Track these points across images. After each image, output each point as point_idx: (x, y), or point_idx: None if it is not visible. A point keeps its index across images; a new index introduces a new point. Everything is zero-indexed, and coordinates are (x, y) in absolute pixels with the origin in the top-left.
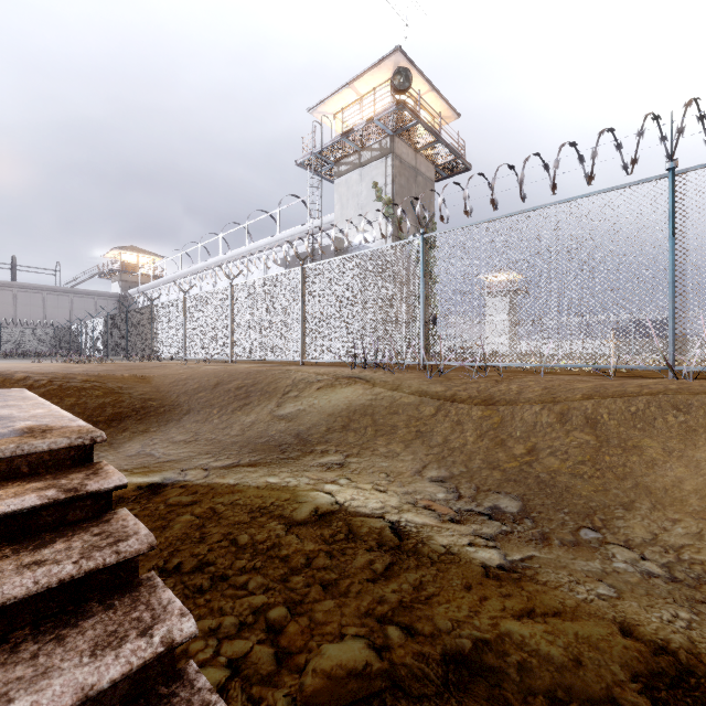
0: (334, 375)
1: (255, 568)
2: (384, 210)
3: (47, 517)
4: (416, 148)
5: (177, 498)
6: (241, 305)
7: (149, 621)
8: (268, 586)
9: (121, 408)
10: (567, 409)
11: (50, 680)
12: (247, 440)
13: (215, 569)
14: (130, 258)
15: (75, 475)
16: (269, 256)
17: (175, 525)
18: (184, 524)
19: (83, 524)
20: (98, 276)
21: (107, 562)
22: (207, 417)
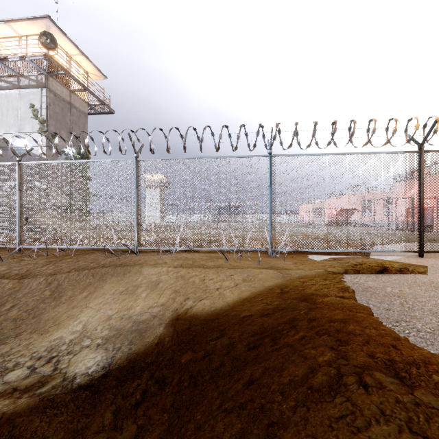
0: None
1: None
2: (40, 126)
3: None
4: (70, 89)
5: None
6: None
7: None
8: None
9: None
10: (54, 279)
11: None
12: None
13: None
14: None
15: None
16: None
17: None
18: None
19: None
20: None
21: None
22: None
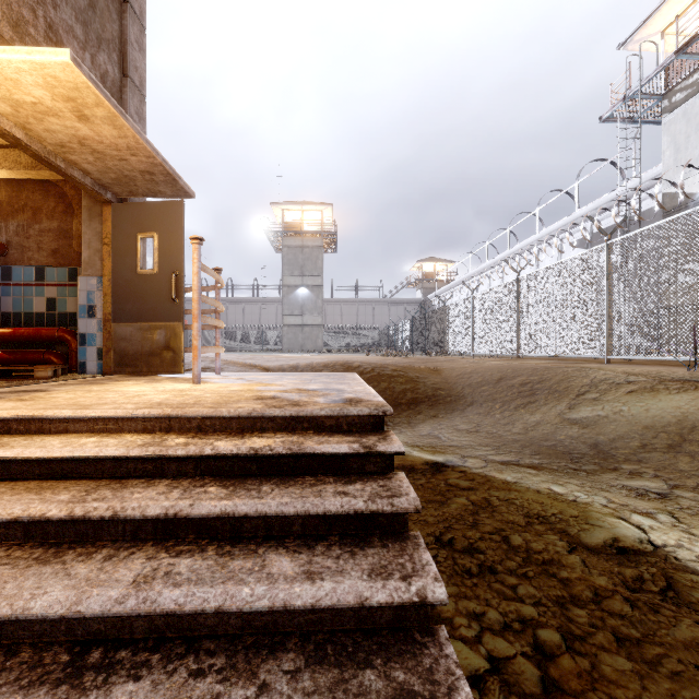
0: (657, 377)
1: (526, 576)
2: None
3: (354, 464)
4: None
5: (455, 480)
6: (528, 297)
7: (409, 571)
8: (540, 601)
9: (417, 394)
10: None
11: (343, 578)
12: (530, 440)
13: (484, 559)
14: (429, 268)
15: (371, 437)
16: (564, 239)
17: (452, 504)
18: (459, 506)
19: (374, 475)
20: (406, 287)
21: (384, 509)
22: (489, 411)
